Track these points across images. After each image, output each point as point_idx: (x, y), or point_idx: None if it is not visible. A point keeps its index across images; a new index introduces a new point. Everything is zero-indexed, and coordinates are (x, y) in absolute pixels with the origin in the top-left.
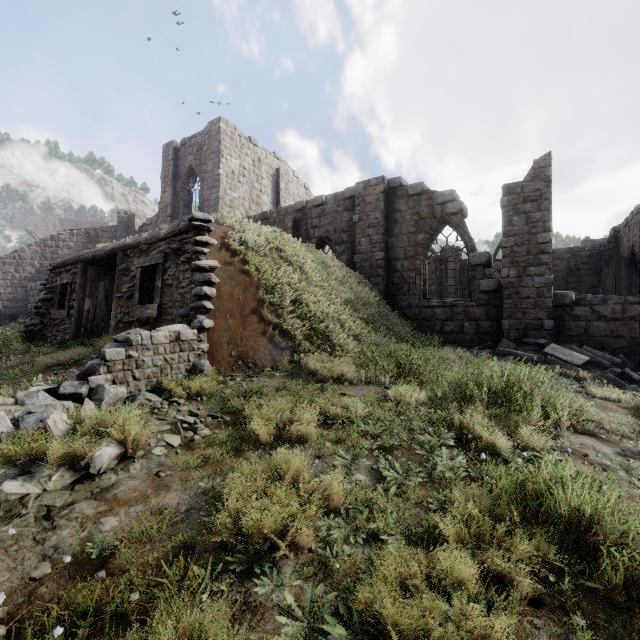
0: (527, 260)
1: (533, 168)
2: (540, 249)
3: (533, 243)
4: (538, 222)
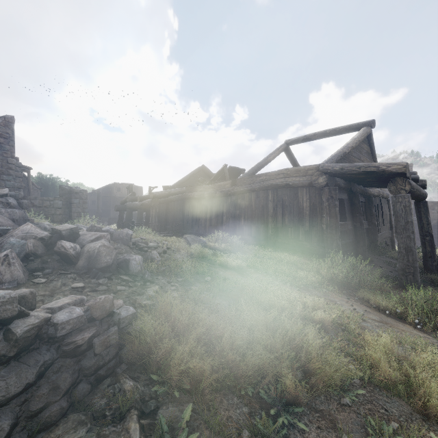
0: (2, 171)
1: (5, 120)
2: (9, 166)
3: (5, 162)
4: (8, 151)
